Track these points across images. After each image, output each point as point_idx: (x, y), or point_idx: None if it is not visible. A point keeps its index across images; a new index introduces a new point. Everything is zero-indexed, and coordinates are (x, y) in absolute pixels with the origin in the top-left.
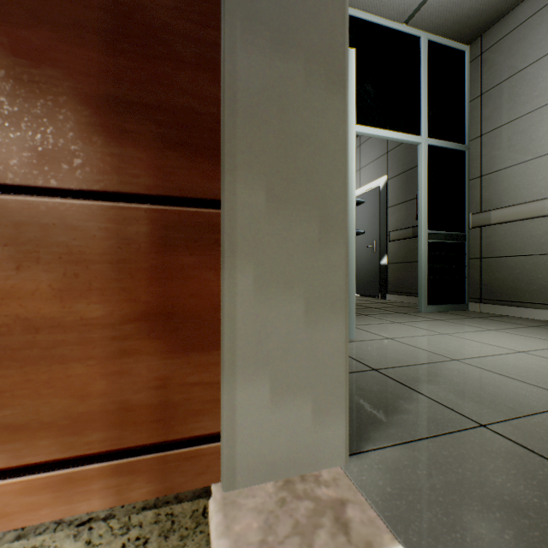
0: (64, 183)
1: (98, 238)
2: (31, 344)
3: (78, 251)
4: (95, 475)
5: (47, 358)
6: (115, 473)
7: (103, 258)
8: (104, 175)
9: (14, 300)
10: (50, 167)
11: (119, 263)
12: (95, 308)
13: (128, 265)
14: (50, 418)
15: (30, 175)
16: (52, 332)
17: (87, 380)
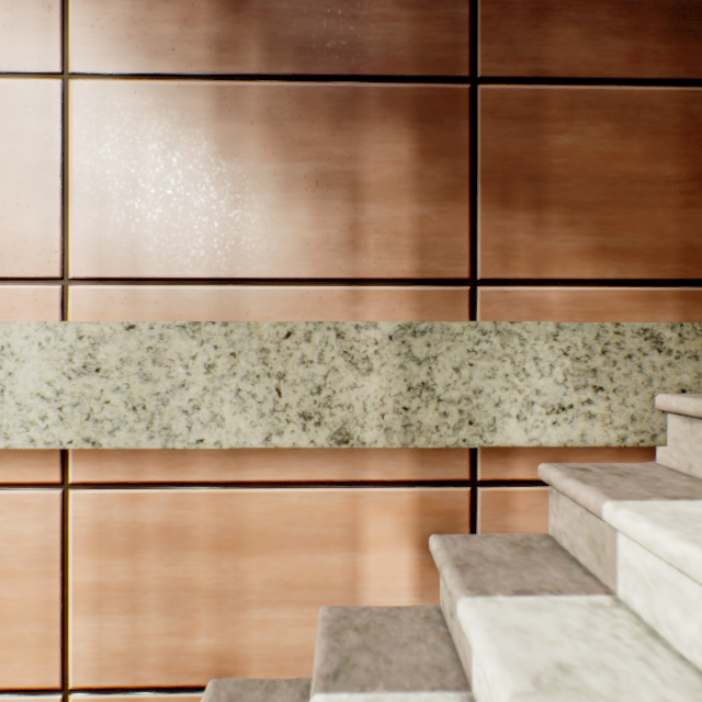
0: (648, 76)
1: (670, 116)
2: (628, 193)
3: (657, 126)
4: (668, 297)
5: (638, 204)
6: (681, 298)
7: (673, 131)
8: (674, 68)
9: (618, 161)
10: (640, 65)
11: (684, 135)
12: (668, 169)
13: (690, 137)
14: (640, 248)
15: (628, 72)
16: (641, 186)
17: (663, 224)
